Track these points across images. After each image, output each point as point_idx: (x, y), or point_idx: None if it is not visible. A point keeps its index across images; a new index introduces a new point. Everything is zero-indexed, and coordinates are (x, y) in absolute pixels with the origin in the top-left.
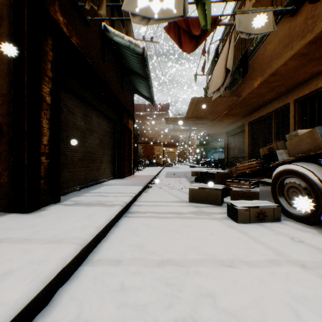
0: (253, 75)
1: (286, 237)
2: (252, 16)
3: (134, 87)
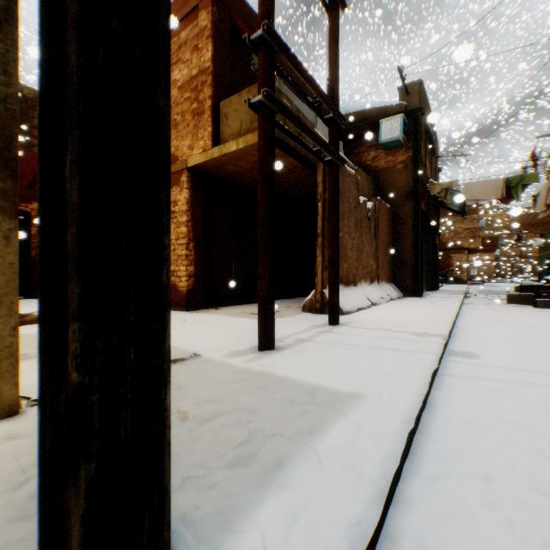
0: None
1: None
2: None
3: (440, 201)
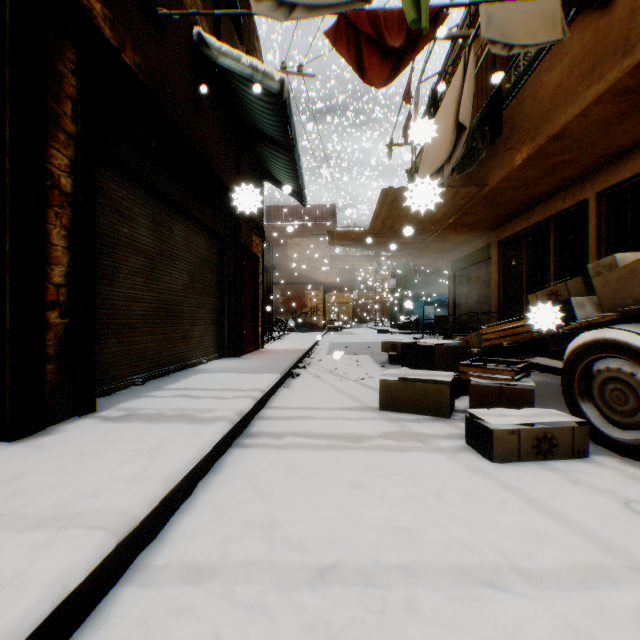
0: (512, 140)
1: (609, 498)
2: (517, 8)
3: (264, 168)
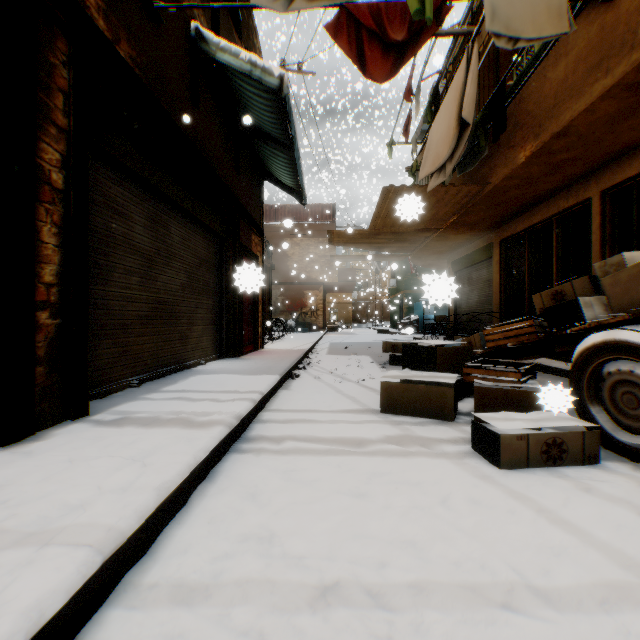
0: (515, 137)
1: (624, 508)
2: (522, 1)
3: (263, 167)
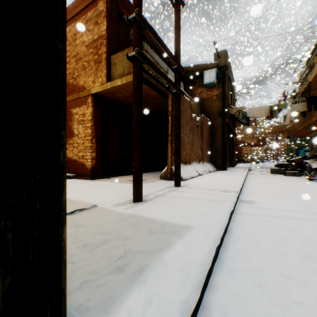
0: (311, 114)
1: (296, 177)
2: (299, 104)
3: (236, 118)
